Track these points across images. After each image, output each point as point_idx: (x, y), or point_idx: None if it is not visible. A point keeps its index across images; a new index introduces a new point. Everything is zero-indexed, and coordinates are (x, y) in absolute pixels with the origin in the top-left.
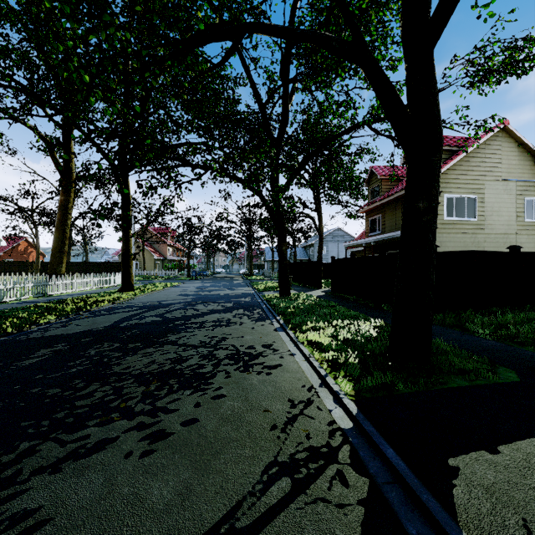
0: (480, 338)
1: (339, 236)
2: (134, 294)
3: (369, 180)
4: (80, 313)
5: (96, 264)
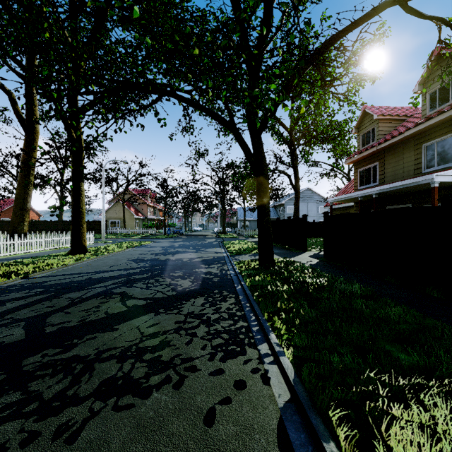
0: None
1: (309, 196)
2: (77, 259)
3: (360, 124)
4: None
5: None
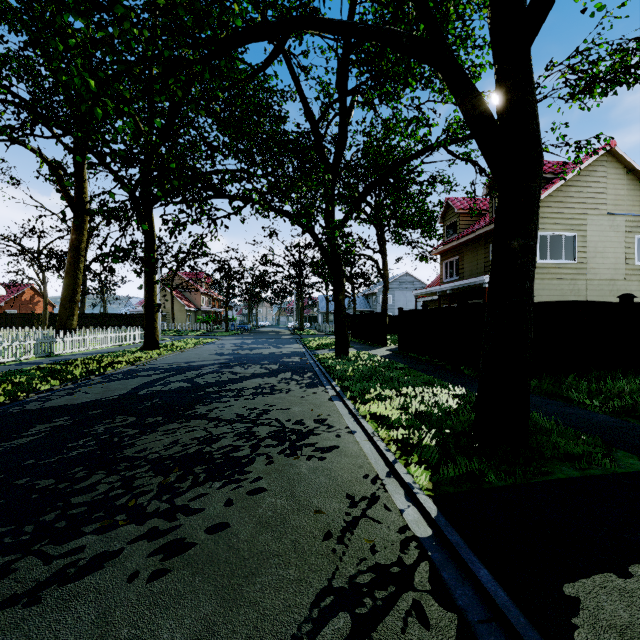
0: (587, 412)
1: (408, 283)
2: (159, 353)
3: (445, 214)
4: (91, 378)
5: (115, 316)
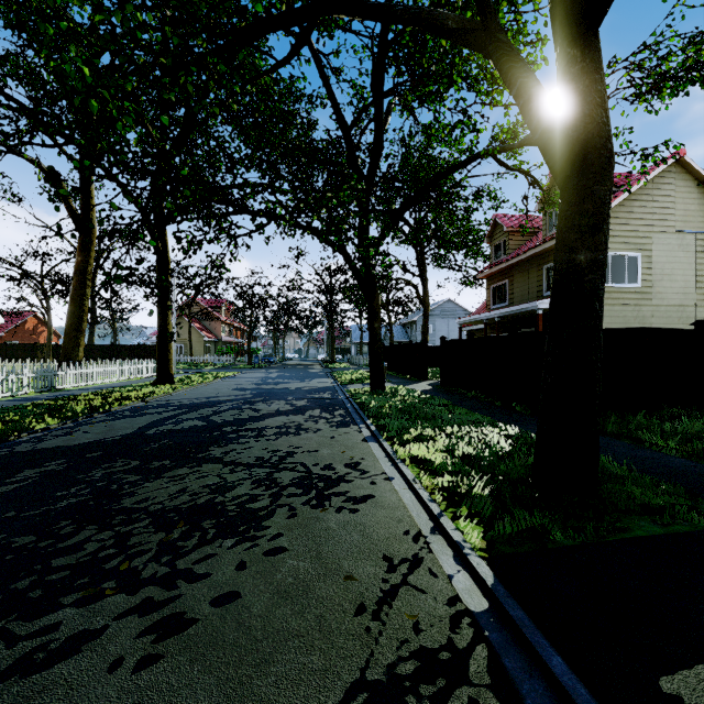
0: (662, 455)
1: (450, 311)
2: (173, 388)
3: (492, 233)
4: (95, 415)
5: (127, 348)
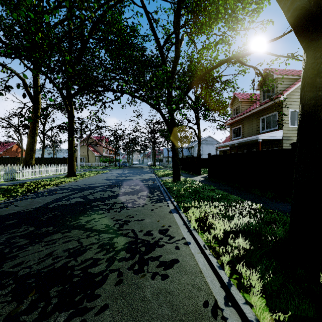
0: None
1: (210, 141)
2: (74, 179)
3: (233, 102)
4: (27, 194)
5: (58, 159)
